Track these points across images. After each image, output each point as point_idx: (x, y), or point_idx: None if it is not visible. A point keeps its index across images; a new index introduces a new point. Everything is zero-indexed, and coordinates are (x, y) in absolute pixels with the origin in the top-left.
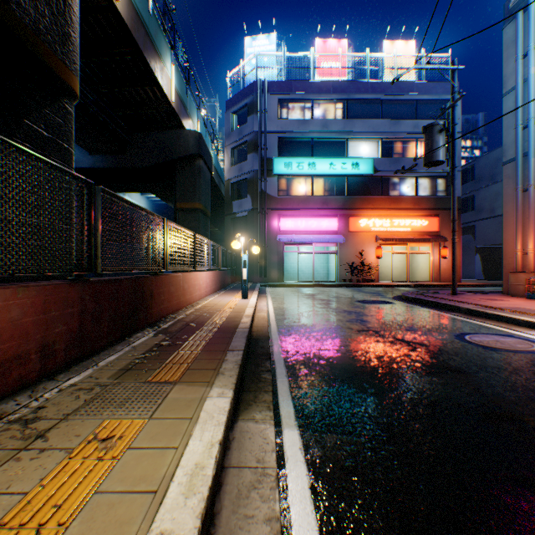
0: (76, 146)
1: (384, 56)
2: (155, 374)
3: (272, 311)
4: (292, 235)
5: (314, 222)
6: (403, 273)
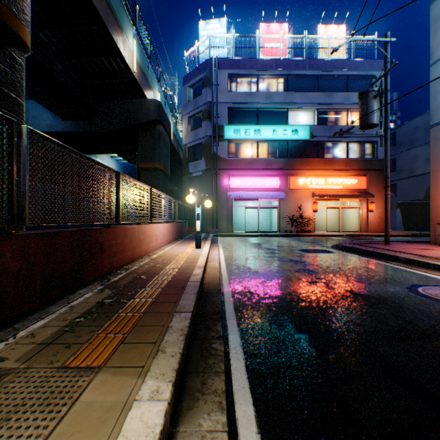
0: (50, 113)
1: (319, 38)
2: (77, 354)
3: (223, 260)
4: (241, 192)
5: (259, 181)
6: (335, 225)
